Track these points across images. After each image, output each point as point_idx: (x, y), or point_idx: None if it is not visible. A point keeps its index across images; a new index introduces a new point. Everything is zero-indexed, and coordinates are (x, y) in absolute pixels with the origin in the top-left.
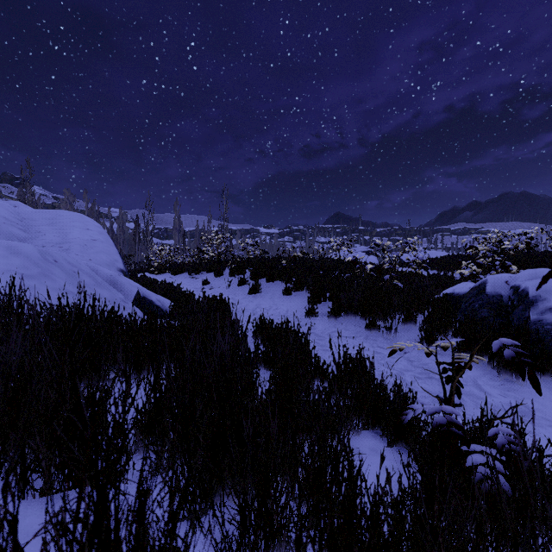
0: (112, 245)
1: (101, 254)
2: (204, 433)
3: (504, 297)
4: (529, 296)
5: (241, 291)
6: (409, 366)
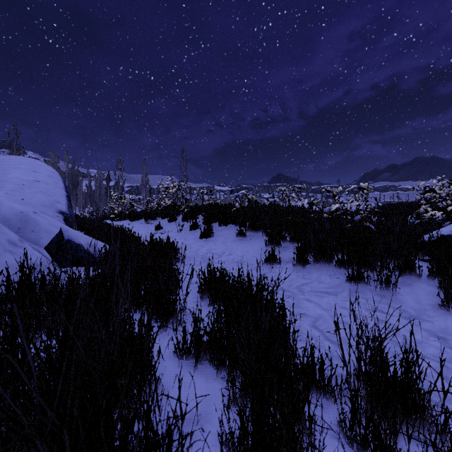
0: (60, 188)
1: (39, 194)
2: None
3: None
4: None
5: (193, 236)
6: (448, 351)
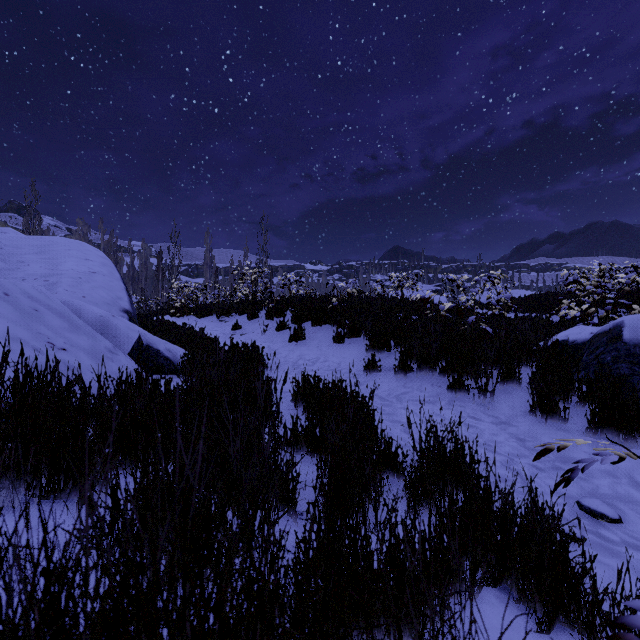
0: (118, 279)
1: (99, 289)
2: None
3: None
4: None
5: (280, 338)
6: (521, 449)
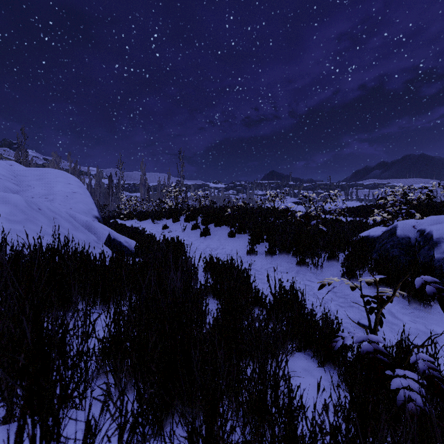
0: (89, 196)
1: (79, 203)
2: (156, 363)
3: (411, 239)
4: (433, 238)
5: (194, 234)
6: (333, 297)
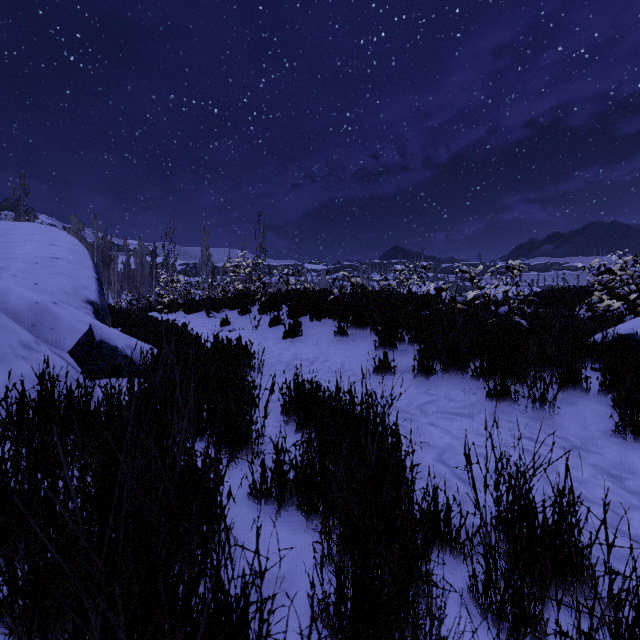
0: (88, 267)
1: (59, 276)
2: None
3: None
4: None
5: (274, 334)
6: (622, 494)
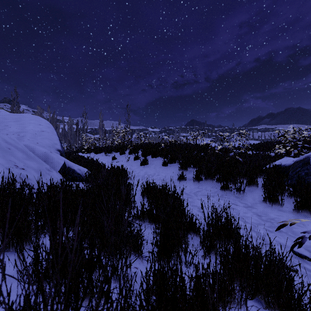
0: (55, 134)
1: (45, 139)
2: None
3: None
4: None
5: (136, 164)
6: (259, 220)
